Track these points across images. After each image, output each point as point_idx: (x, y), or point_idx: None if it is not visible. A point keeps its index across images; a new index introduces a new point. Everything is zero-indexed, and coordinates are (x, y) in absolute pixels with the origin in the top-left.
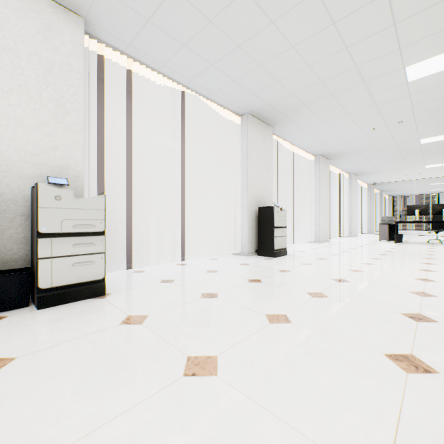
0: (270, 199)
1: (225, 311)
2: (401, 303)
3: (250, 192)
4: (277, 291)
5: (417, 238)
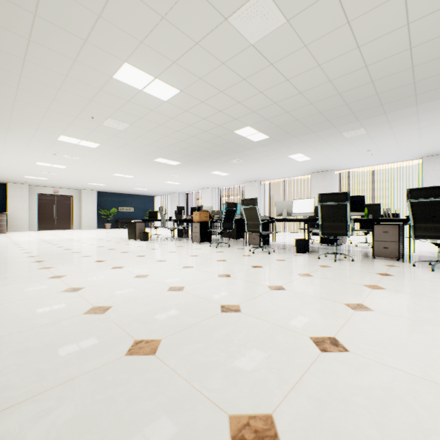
0: None
1: None
2: None
3: None
4: None
5: None
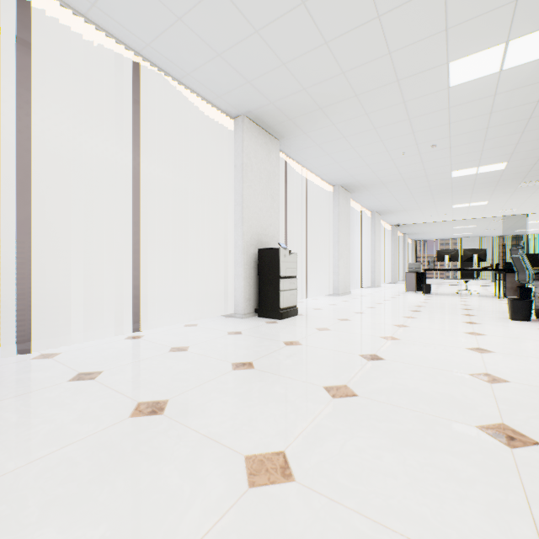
0: (276, 238)
1: (162, 456)
2: (468, 401)
3: (246, 227)
4: (276, 386)
5: (444, 289)
